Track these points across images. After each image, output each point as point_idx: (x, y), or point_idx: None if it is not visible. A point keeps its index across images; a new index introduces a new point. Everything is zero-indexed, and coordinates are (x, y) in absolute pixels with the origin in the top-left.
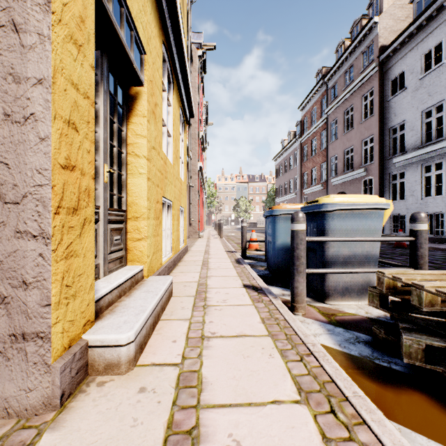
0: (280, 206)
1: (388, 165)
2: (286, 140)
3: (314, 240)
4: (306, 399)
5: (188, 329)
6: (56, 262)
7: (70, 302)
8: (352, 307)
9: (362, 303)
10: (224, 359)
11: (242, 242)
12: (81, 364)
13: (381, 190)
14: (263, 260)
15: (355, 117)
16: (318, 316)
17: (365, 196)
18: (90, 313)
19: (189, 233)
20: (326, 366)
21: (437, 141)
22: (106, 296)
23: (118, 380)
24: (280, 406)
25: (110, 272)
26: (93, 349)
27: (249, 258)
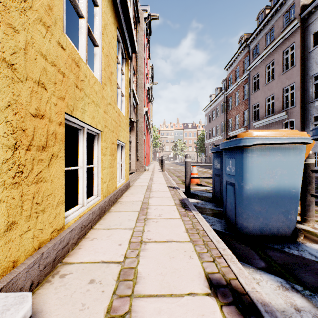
0: (252, 132)
1: (309, 108)
2: (213, 95)
3: None
4: None
5: None
6: None
7: None
8: None
9: None
10: None
11: (185, 178)
12: None
13: (302, 130)
14: (210, 199)
15: (276, 69)
16: None
17: None
18: None
19: (137, 167)
20: None
21: None
22: None
23: None
24: None
25: None
26: None
27: (193, 195)
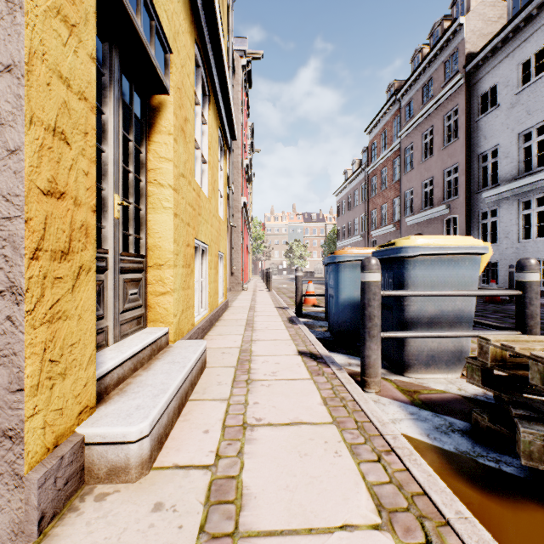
0: (345, 251)
1: (476, 200)
2: (349, 170)
3: (391, 295)
4: (389, 523)
5: (225, 413)
6: (33, 328)
7: (57, 383)
8: (440, 382)
9: (452, 376)
10: (273, 458)
11: (296, 295)
12: (72, 469)
13: (468, 231)
14: (323, 318)
15: (436, 141)
16: (397, 393)
17: (456, 238)
18: (89, 396)
19: (231, 285)
20: (414, 470)
21: (538, 171)
22: (114, 370)
23: (125, 492)
24: (353, 534)
25: (123, 336)
26: (91, 447)
27: (304, 316)
